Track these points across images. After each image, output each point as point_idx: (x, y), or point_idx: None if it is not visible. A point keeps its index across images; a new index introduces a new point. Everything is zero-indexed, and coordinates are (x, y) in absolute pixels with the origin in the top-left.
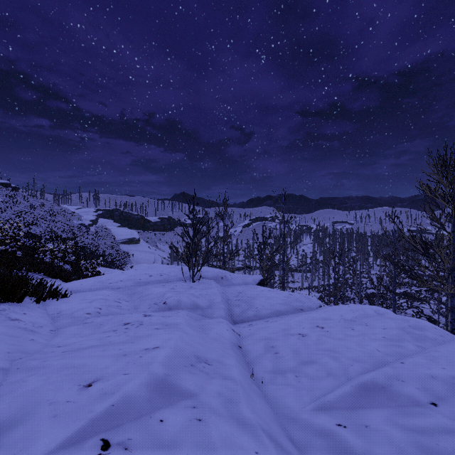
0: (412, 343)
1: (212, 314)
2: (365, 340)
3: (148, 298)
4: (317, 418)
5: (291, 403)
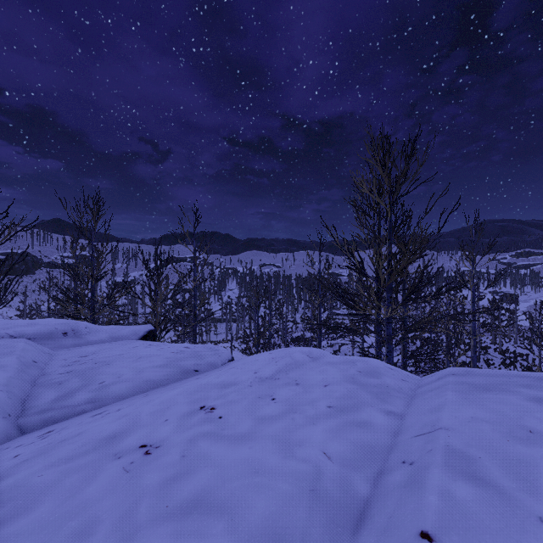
0: (377, 407)
1: None
2: (296, 427)
3: None
4: None
5: None
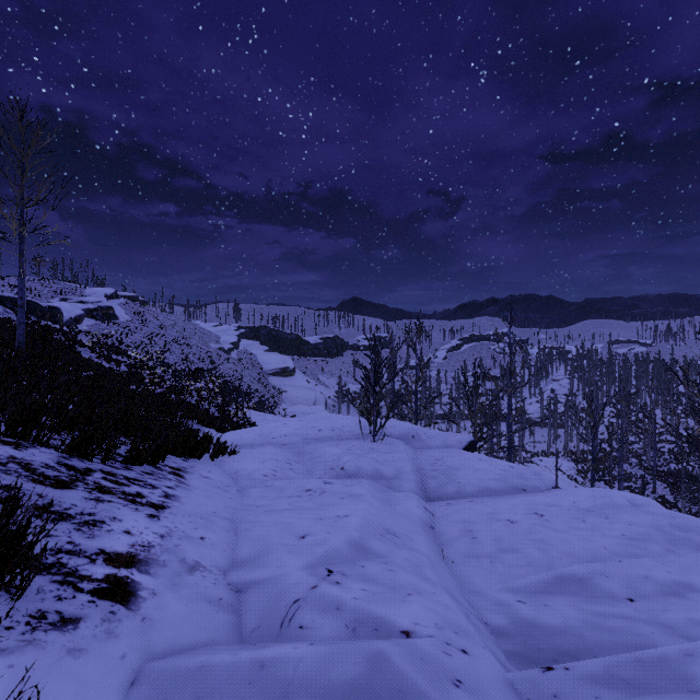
0: (662, 545)
1: (399, 487)
2: (593, 536)
3: (321, 461)
4: (500, 594)
5: (479, 582)
